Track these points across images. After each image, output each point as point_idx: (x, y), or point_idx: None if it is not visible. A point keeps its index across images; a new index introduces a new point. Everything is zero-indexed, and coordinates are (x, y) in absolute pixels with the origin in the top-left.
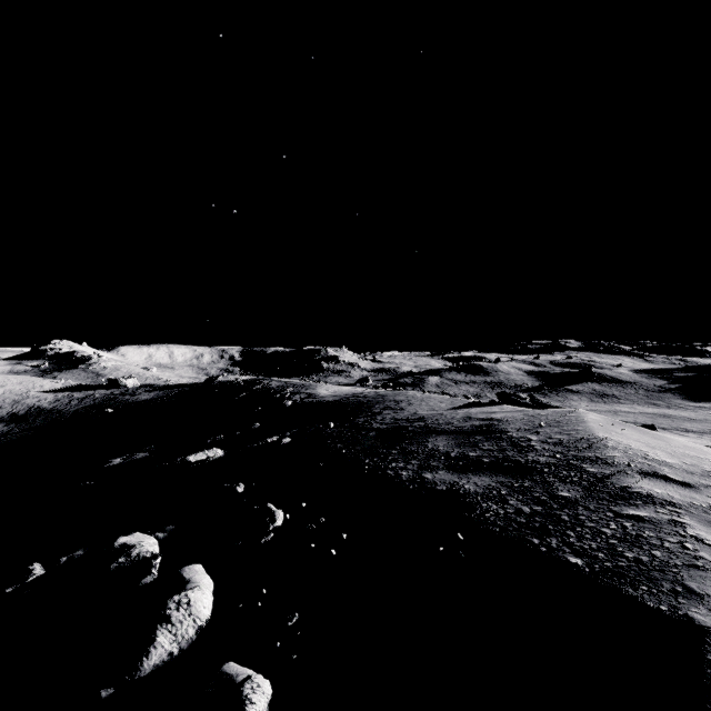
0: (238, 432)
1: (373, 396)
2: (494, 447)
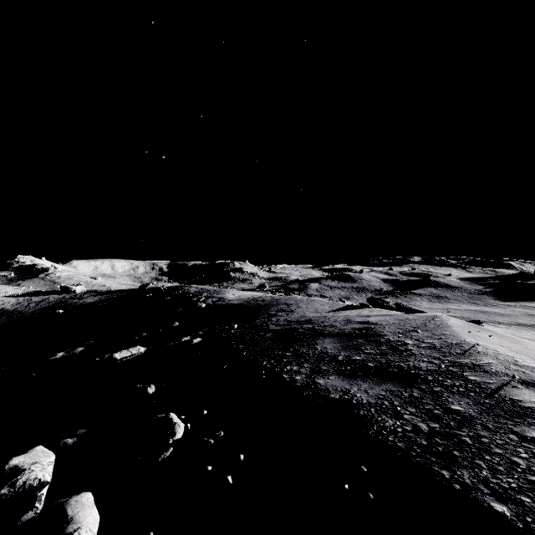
0: (161, 330)
1: (269, 300)
2: (376, 350)
